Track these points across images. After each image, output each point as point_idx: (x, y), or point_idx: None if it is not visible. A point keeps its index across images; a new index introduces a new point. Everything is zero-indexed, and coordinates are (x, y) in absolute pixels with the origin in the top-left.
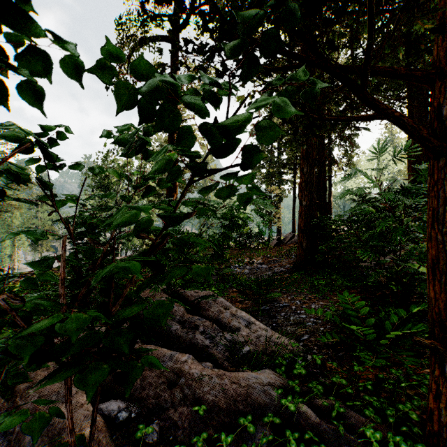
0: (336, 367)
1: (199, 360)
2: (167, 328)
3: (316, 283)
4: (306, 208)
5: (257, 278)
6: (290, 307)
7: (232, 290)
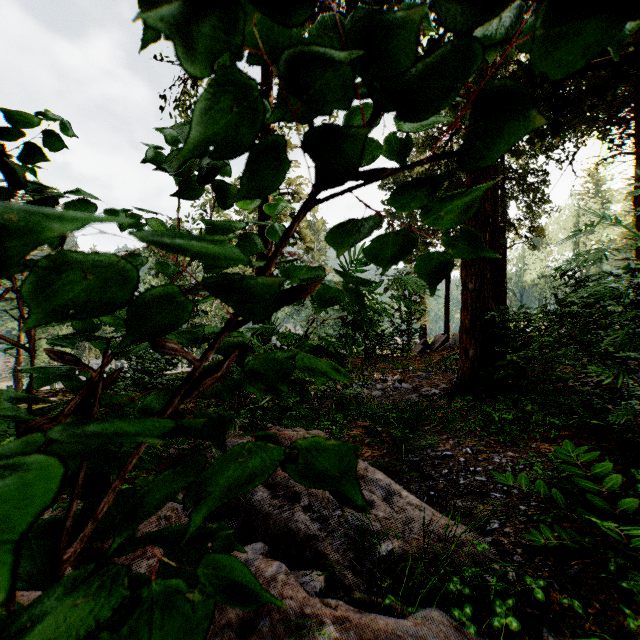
0: (583, 613)
1: (300, 563)
2: (247, 497)
3: (497, 417)
4: (474, 294)
5: (395, 405)
6: (455, 459)
7: (356, 423)
